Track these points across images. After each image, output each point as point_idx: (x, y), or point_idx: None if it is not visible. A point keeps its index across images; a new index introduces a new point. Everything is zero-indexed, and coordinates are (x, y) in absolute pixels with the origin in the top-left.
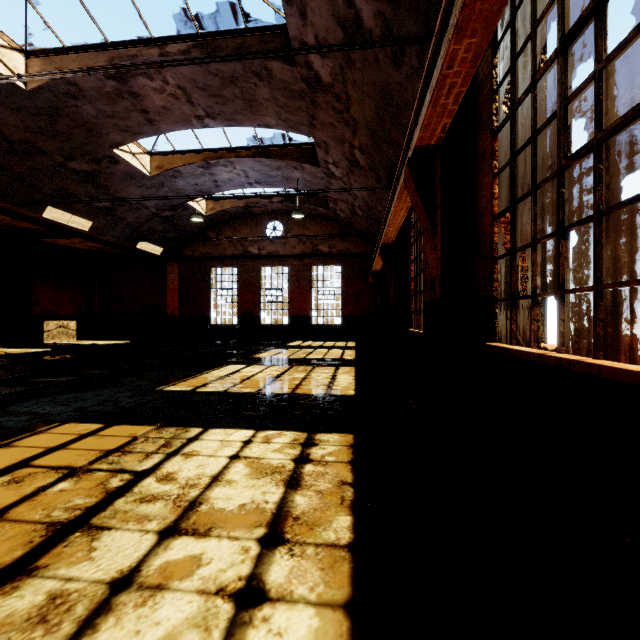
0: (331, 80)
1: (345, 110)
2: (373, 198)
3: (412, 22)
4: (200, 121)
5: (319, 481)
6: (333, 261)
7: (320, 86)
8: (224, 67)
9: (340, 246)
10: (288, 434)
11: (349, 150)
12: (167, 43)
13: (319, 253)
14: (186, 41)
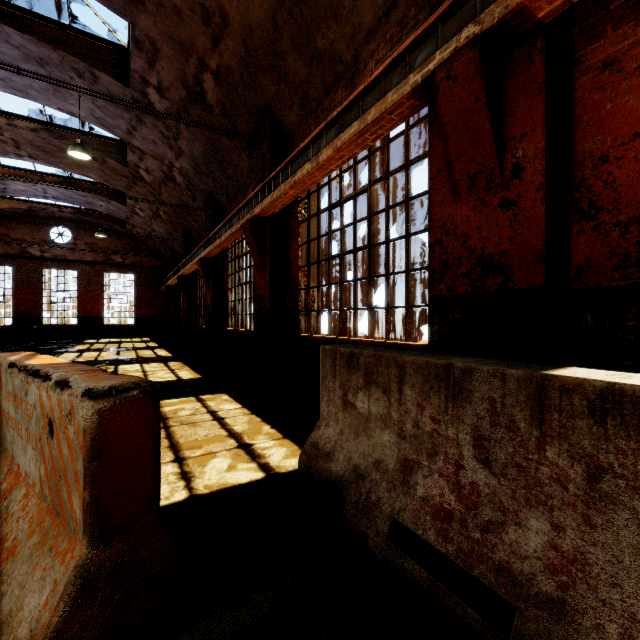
0: (151, 182)
1: (157, 195)
2: (169, 236)
3: (201, 195)
4: (18, 156)
5: (177, 366)
6: (127, 270)
7: (142, 180)
8: (66, 146)
9: (133, 258)
10: (155, 363)
11: (155, 209)
12: (16, 118)
13: (112, 262)
14: (35, 123)
